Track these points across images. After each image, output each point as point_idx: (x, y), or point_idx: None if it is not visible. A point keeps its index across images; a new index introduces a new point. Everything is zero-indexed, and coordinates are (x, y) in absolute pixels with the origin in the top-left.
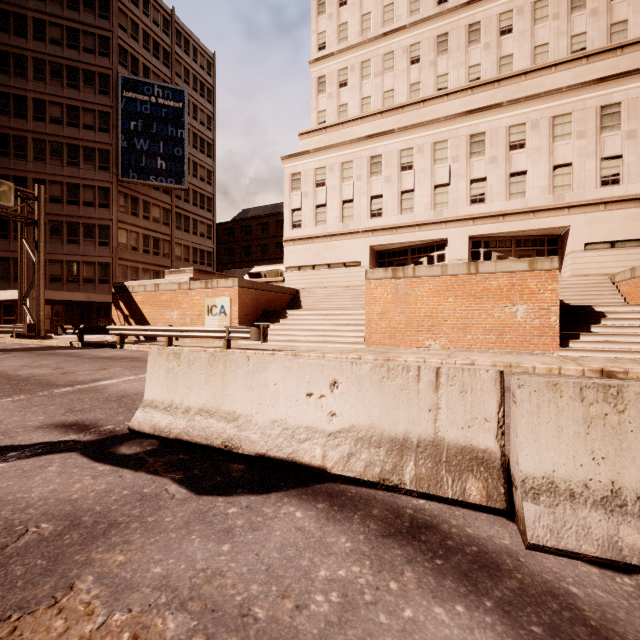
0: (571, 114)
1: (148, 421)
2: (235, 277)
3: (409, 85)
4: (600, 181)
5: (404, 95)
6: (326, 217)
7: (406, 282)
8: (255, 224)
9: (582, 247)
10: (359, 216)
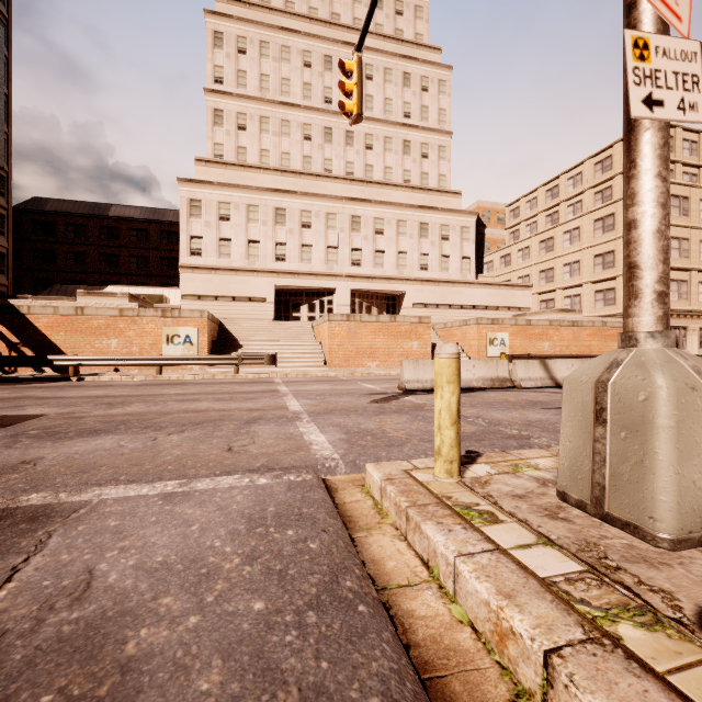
0: (407, 222)
1: (414, 386)
2: (149, 303)
3: (303, 156)
4: (420, 267)
5: (299, 162)
6: (231, 251)
7: (356, 324)
8: (62, 223)
9: (412, 305)
10: (265, 257)
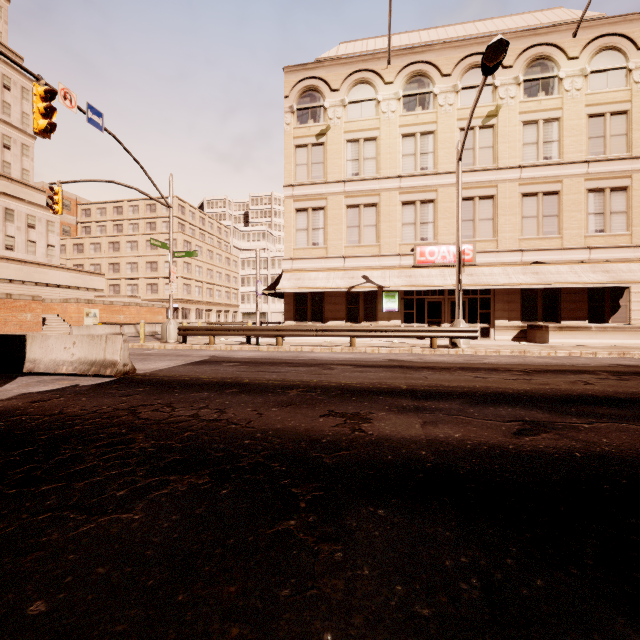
0: None
1: None
2: None
3: None
4: (5, 247)
5: None
6: None
7: None
8: None
9: None
10: None
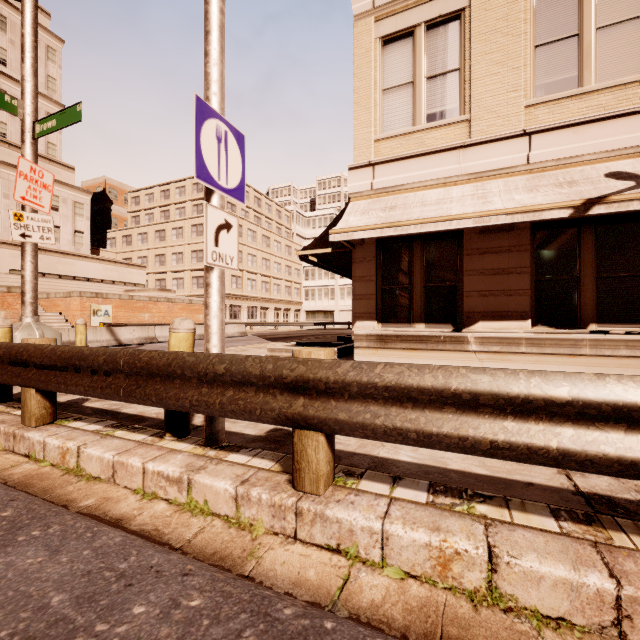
0: (0, 179)
1: None
2: None
3: None
4: None
5: None
6: None
7: None
8: None
9: (8, 271)
10: None
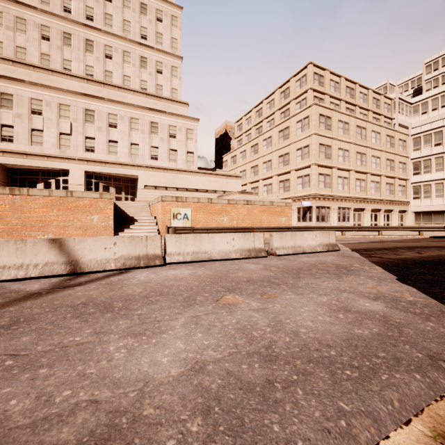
0: (139, 120)
1: None
2: None
3: (40, 53)
4: (151, 157)
5: (36, 58)
6: None
7: (22, 198)
8: None
9: (143, 187)
10: None
